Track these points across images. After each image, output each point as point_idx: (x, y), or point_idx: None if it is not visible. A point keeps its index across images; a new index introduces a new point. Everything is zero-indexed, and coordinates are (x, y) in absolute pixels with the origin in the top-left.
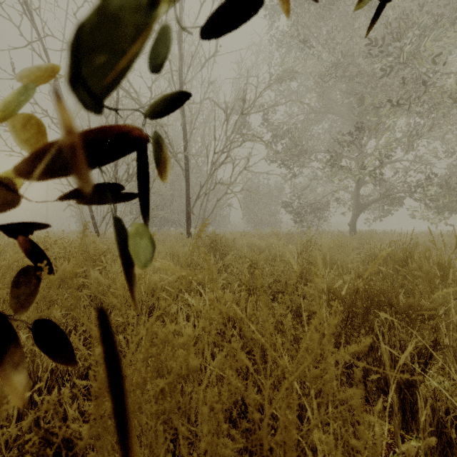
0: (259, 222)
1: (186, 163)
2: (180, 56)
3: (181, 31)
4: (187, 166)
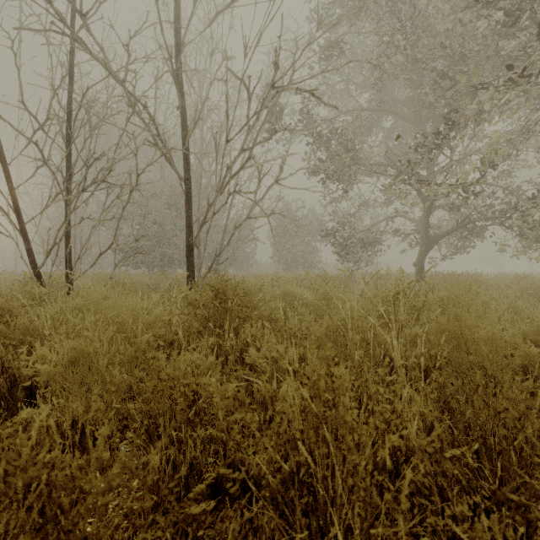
0: (293, 262)
1: (186, 168)
2: (176, 1)
3: None
4: (187, 172)
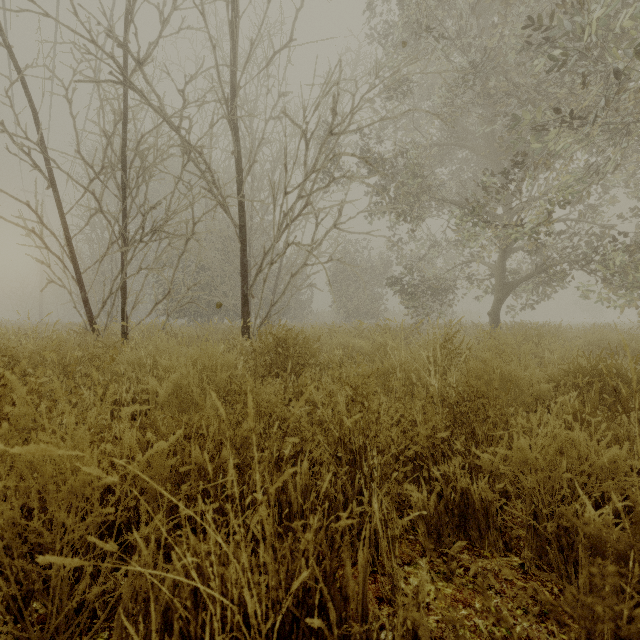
0: (354, 311)
1: (241, 214)
2: (231, 43)
3: (233, 2)
4: (243, 219)
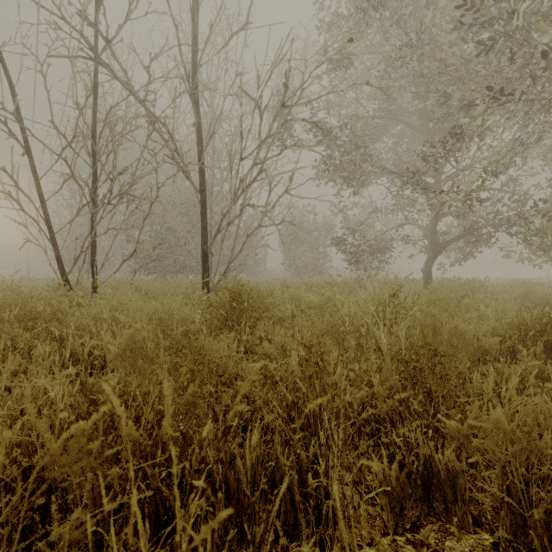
0: (303, 268)
1: (202, 180)
2: (192, 25)
3: None
4: (203, 184)
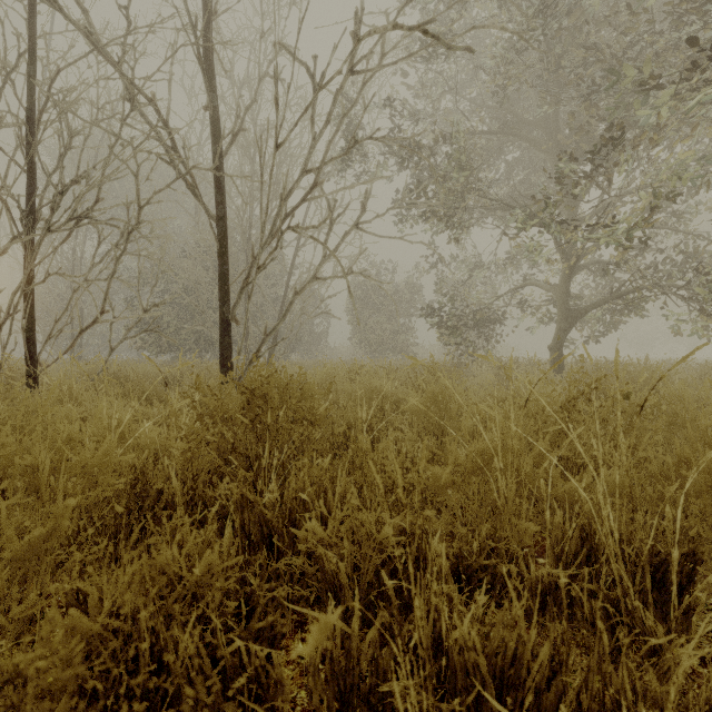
0: (378, 345)
1: (219, 200)
2: None
3: None
4: (221, 207)
